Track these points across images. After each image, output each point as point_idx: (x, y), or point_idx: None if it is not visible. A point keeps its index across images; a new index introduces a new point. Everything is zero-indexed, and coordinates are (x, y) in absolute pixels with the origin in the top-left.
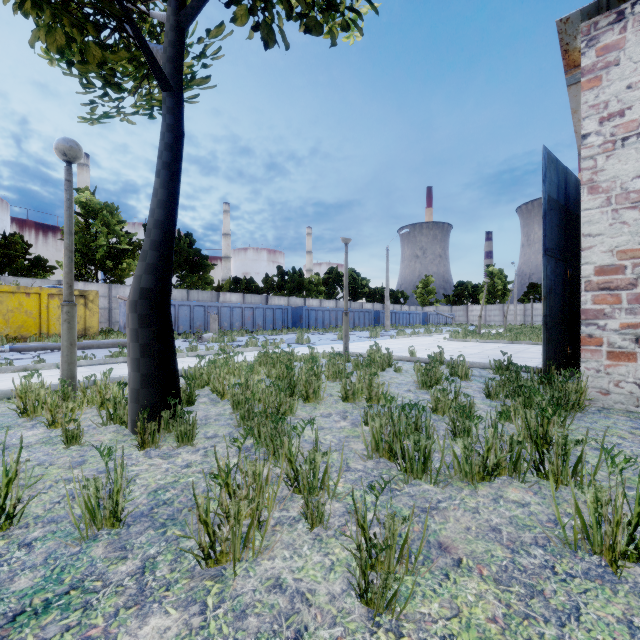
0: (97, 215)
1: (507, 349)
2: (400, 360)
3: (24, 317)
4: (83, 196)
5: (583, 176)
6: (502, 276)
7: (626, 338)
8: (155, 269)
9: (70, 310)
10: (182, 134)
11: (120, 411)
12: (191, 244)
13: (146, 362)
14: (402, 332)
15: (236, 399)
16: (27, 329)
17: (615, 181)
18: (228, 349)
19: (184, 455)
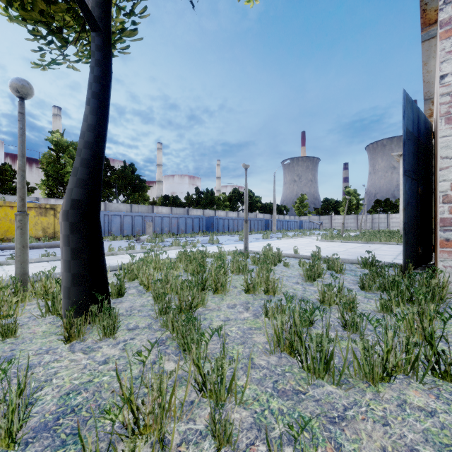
0: (65, 150)
1: (365, 248)
2: (287, 256)
3: (9, 224)
4: (55, 136)
5: (441, 109)
6: (356, 195)
7: None
8: (85, 183)
9: (22, 219)
10: (109, 68)
11: (57, 304)
12: (133, 171)
13: (76, 264)
14: (286, 235)
15: (157, 292)
16: (11, 233)
17: None
18: (157, 248)
19: (104, 349)
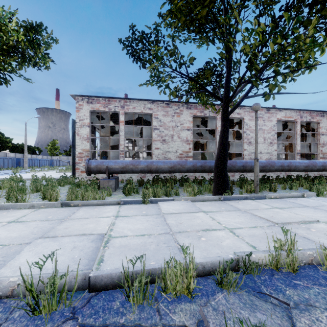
0: None
1: None
2: (27, 180)
3: None
4: None
5: (76, 131)
6: None
7: (84, 168)
8: None
9: None
10: None
11: None
12: None
13: None
14: (34, 170)
15: None
16: None
17: (82, 134)
18: None
19: None
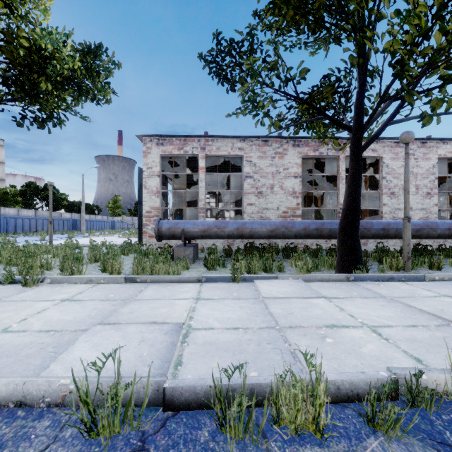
0: None
1: None
2: (85, 246)
3: None
4: None
5: (143, 183)
6: None
7: (152, 231)
8: None
9: None
10: None
11: None
12: None
13: None
14: (92, 234)
15: None
16: None
17: (150, 187)
18: None
19: None
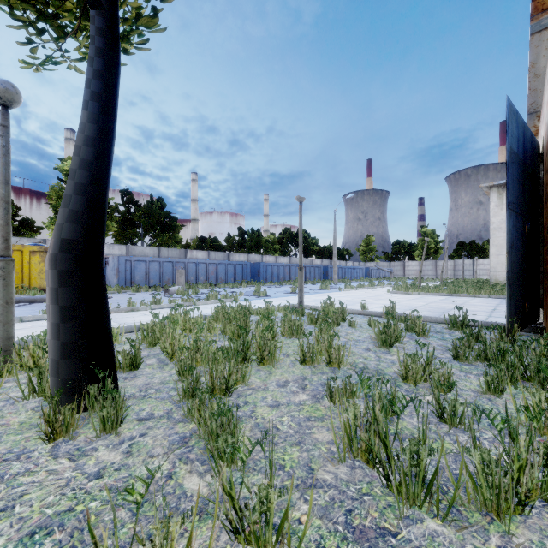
0: None
1: (449, 302)
2: (352, 313)
3: None
4: (66, 165)
5: None
6: (434, 236)
7: None
8: (80, 217)
9: (5, 265)
10: (115, 60)
11: (44, 383)
12: (162, 207)
13: (67, 328)
14: (349, 285)
15: (182, 364)
16: None
17: None
18: (190, 302)
19: (101, 452)
